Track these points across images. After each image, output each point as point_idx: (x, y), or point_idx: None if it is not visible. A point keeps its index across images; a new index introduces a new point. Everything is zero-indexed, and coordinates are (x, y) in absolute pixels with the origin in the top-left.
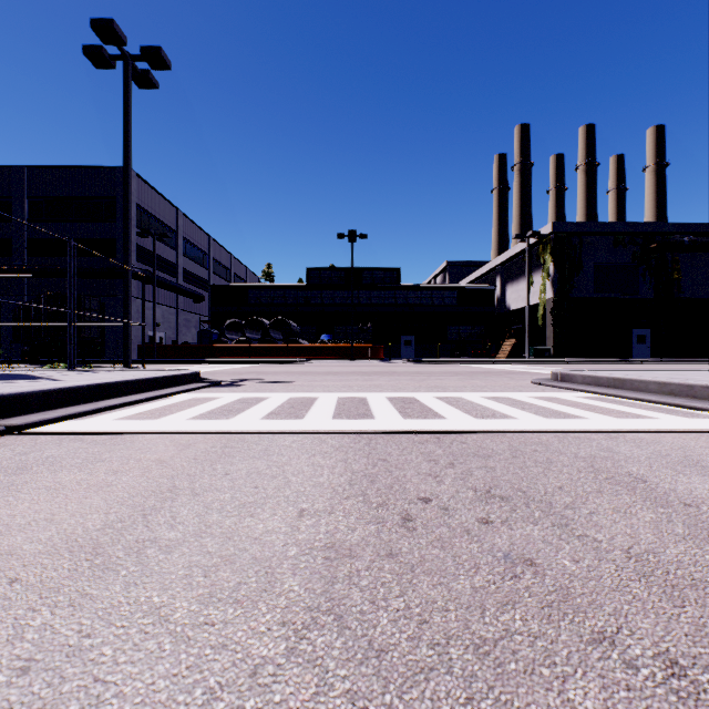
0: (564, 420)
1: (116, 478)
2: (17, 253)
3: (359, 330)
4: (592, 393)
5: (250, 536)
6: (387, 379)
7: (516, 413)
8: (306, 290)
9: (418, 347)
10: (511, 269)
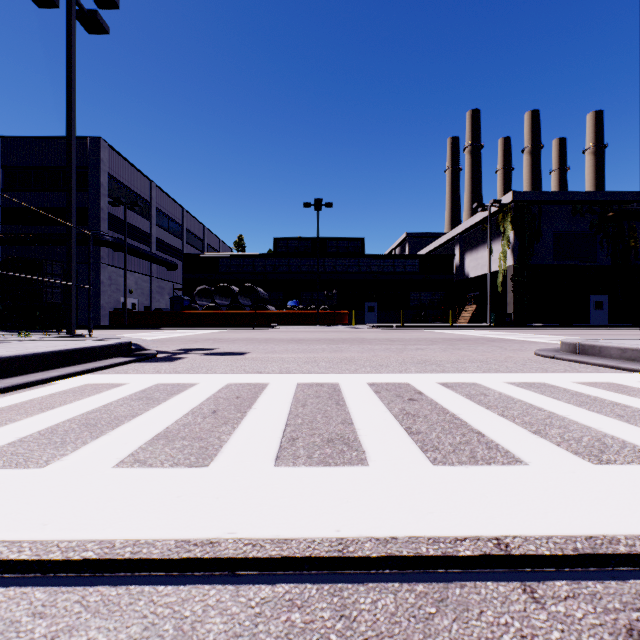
0: None
1: None
2: None
3: (324, 297)
4: None
5: None
6: (358, 349)
7: (639, 437)
8: (274, 259)
9: (380, 313)
10: (470, 239)
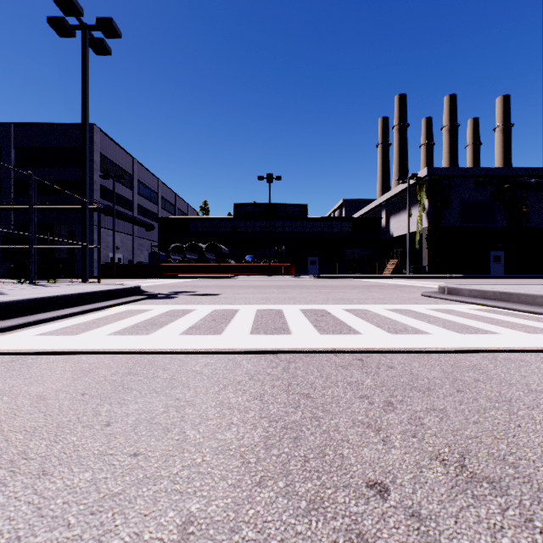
0: (478, 335)
1: None
2: (5, 191)
3: (275, 252)
4: (481, 305)
5: None
6: (298, 292)
7: (426, 327)
8: (233, 221)
9: (321, 265)
10: (394, 205)
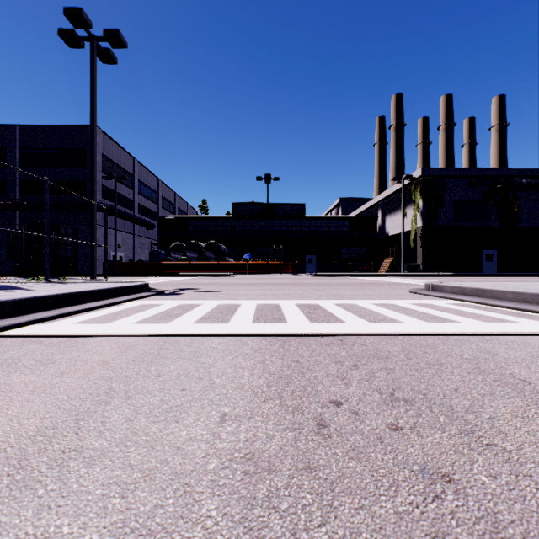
0: (442, 324)
1: (61, 379)
2: (10, 191)
3: (273, 251)
4: (459, 301)
5: (173, 445)
6: (295, 289)
7: (402, 318)
8: (232, 220)
9: (318, 264)
10: (389, 204)
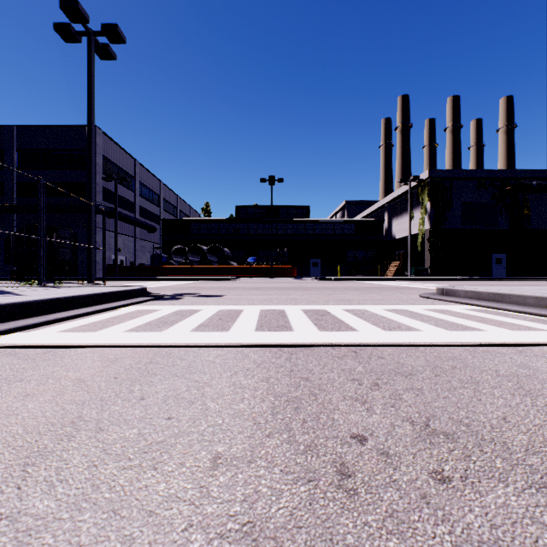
0: (465, 332)
1: (23, 404)
2: (8, 193)
3: (277, 254)
4: (475, 306)
5: (144, 509)
6: (300, 293)
7: (419, 325)
8: (235, 223)
9: (323, 267)
10: (396, 207)
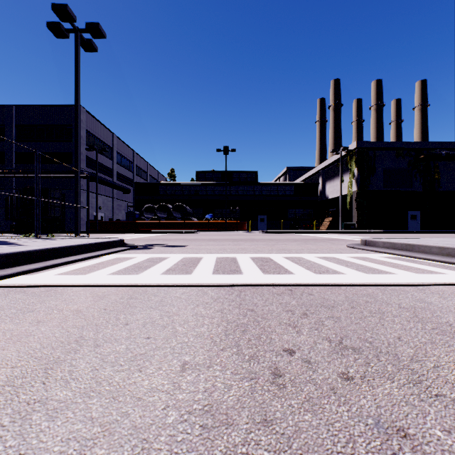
0: (379, 275)
1: (37, 328)
2: (8, 161)
3: (230, 212)
4: (391, 254)
5: (134, 396)
6: (249, 244)
7: (343, 270)
8: (196, 186)
9: (268, 222)
10: (329, 172)
